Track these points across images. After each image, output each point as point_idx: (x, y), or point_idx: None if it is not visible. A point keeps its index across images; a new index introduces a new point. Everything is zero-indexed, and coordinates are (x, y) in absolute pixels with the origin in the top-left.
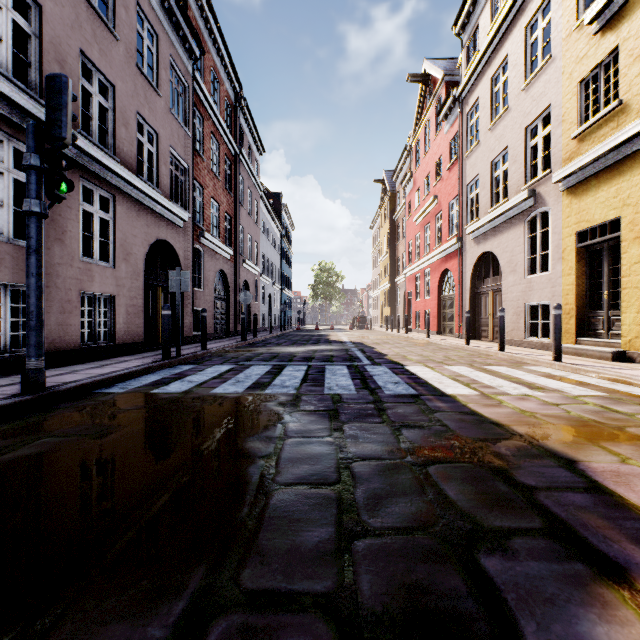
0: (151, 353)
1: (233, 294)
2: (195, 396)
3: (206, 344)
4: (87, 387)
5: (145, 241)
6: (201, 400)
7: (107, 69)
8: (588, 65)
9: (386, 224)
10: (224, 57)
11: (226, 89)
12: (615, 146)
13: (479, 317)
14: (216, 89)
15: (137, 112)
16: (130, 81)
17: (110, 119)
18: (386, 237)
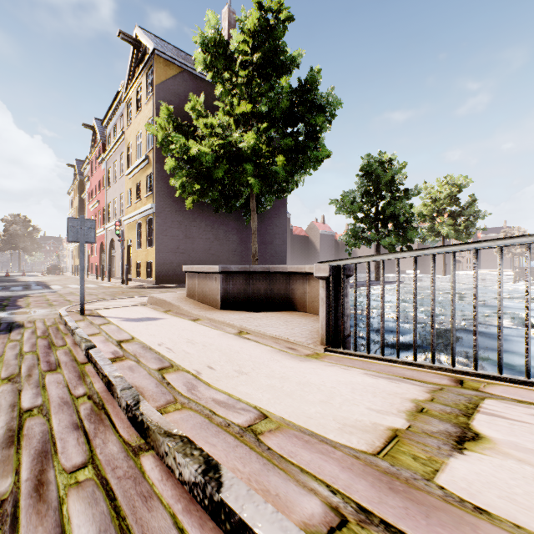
0: None
1: None
2: None
3: None
4: None
5: None
6: None
7: None
8: (129, 187)
9: (77, 199)
10: None
11: None
12: (129, 218)
13: (113, 267)
14: None
15: None
16: None
17: None
18: (77, 208)
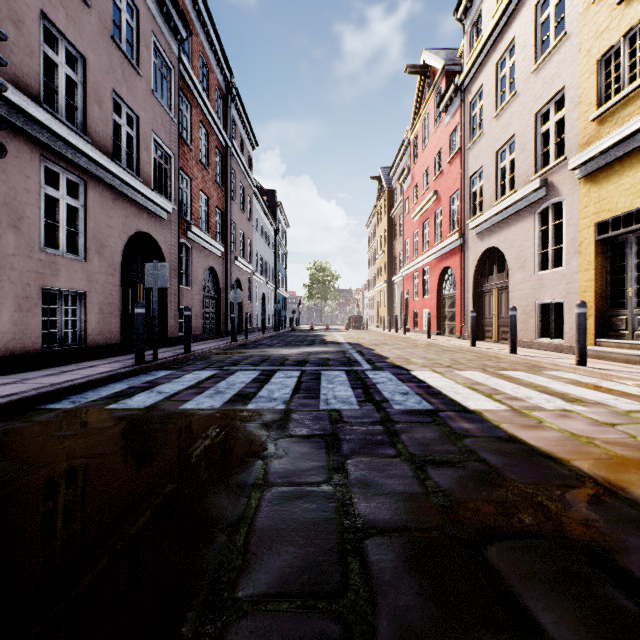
0: (127, 356)
1: (224, 293)
2: (159, 414)
3: (189, 346)
4: (27, 402)
5: (123, 233)
6: (164, 420)
7: (76, 38)
8: (610, 39)
9: (382, 222)
10: (214, 42)
11: (216, 77)
12: None
13: (482, 317)
14: (205, 76)
15: (113, 90)
16: (104, 55)
17: (80, 95)
18: (382, 235)
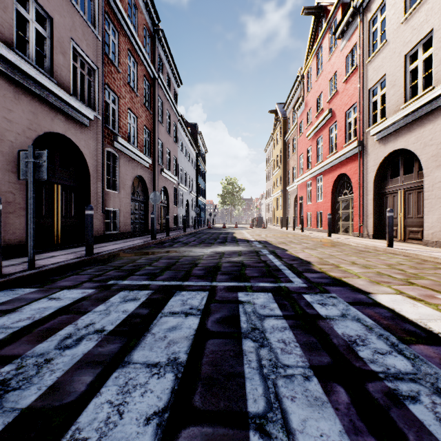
0: (13, 261)
1: None
2: None
3: (91, 248)
4: None
5: (29, 130)
6: None
7: None
8: None
9: (278, 145)
10: None
11: (145, 18)
12: None
13: (384, 217)
14: (134, 13)
15: None
16: None
17: None
18: (278, 155)
